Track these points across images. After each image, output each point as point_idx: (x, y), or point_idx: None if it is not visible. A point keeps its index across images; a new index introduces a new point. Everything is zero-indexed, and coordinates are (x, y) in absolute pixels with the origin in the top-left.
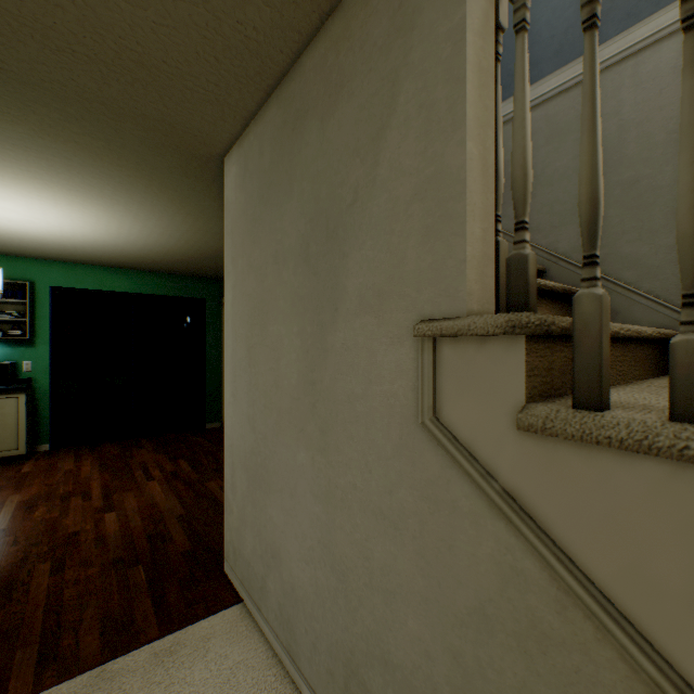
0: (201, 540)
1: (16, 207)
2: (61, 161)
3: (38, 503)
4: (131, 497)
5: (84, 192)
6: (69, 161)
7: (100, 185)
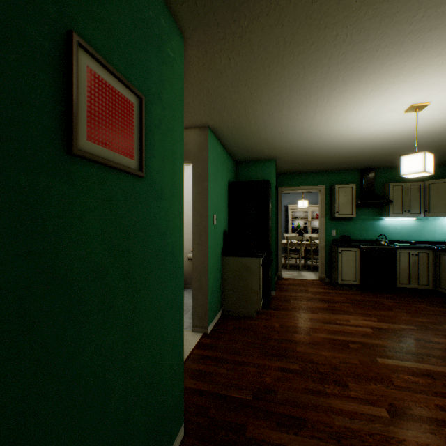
0: (253, 445)
1: (414, 96)
2: (286, 94)
3: (437, 378)
4: (443, 442)
5: (346, 78)
6: (282, 92)
7: (321, 74)
